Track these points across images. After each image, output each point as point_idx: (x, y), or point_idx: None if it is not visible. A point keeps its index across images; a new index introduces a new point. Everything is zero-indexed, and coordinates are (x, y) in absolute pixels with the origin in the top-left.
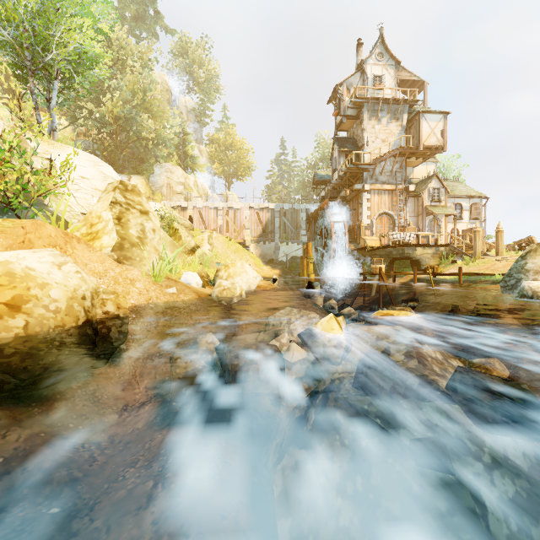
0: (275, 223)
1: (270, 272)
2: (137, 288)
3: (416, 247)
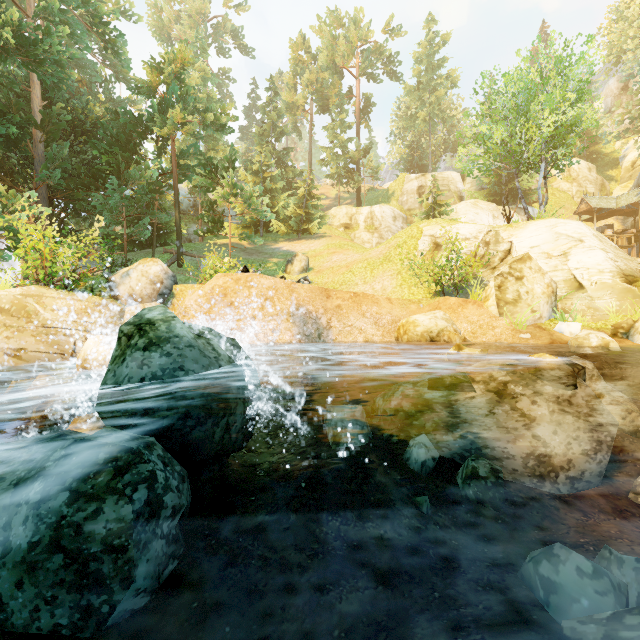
0: None
1: None
2: (494, 332)
3: None
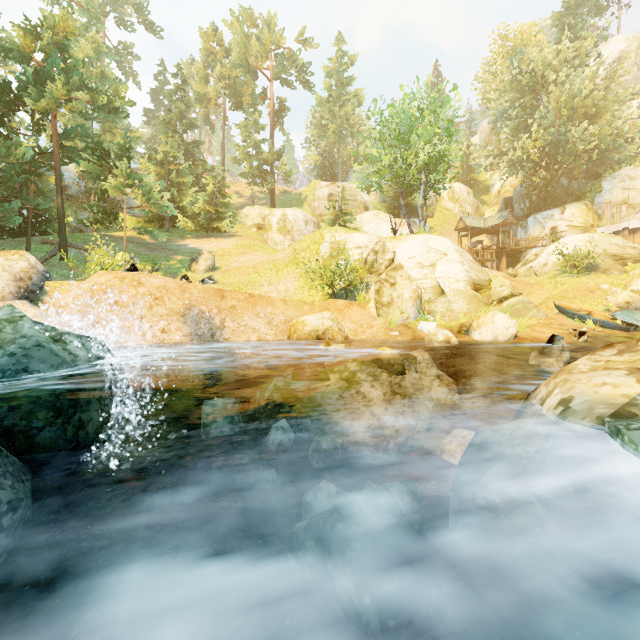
0: None
1: None
2: (371, 331)
3: None
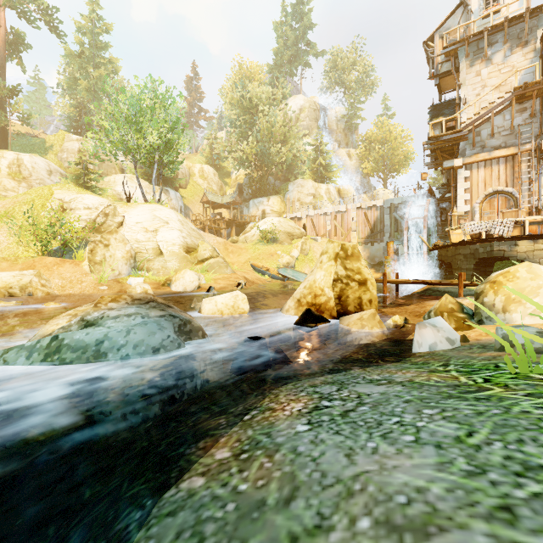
0: (384, 221)
1: None
2: (81, 286)
3: (517, 241)
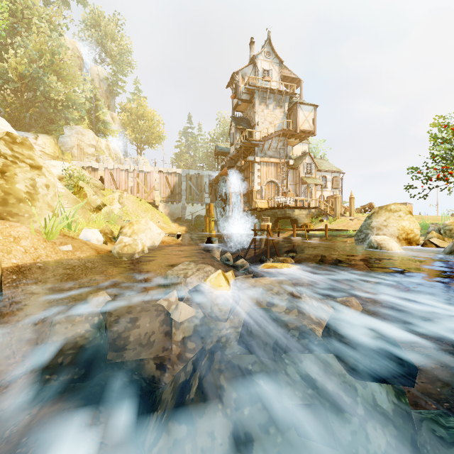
0: (182, 186)
1: (177, 228)
2: (22, 247)
3: (294, 209)
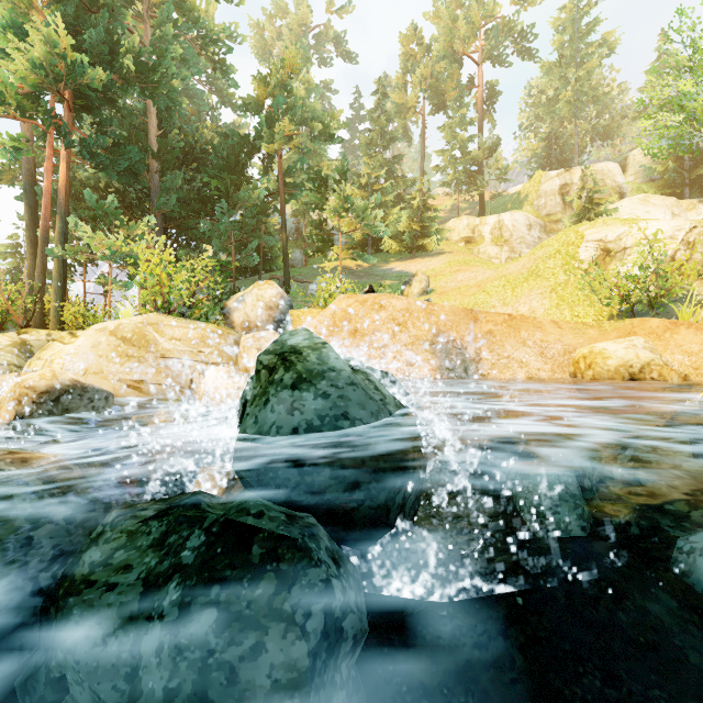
0: None
1: None
2: None
3: None
